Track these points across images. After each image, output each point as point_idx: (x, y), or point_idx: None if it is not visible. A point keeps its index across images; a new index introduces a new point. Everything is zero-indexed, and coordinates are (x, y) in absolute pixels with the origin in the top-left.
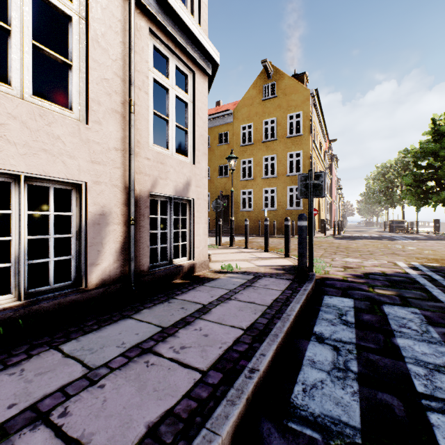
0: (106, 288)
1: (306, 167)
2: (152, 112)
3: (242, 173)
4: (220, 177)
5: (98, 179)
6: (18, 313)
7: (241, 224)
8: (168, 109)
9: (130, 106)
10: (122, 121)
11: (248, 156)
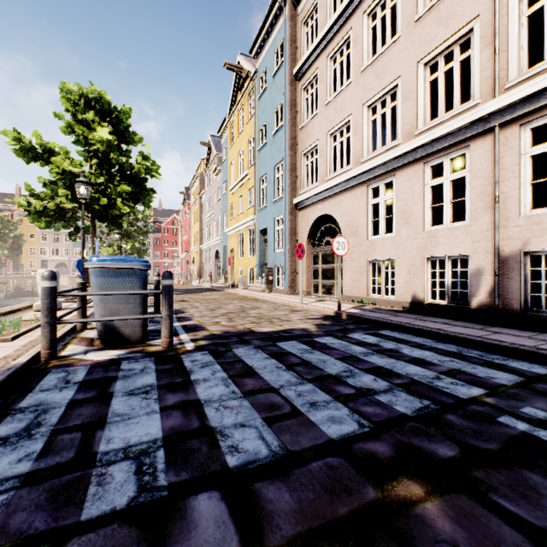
0: (478, 310)
1: None
2: (529, 185)
3: None
4: None
5: (475, 250)
6: (441, 307)
7: None
8: None
9: (494, 199)
10: (492, 211)
11: None
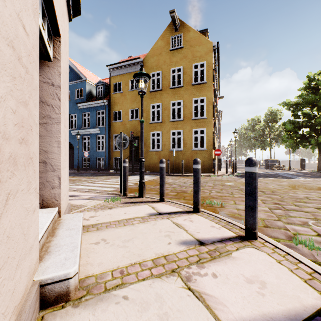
0: None
1: (209, 111)
2: None
3: (151, 116)
4: (131, 120)
5: None
6: None
7: (151, 163)
8: None
9: None
10: None
11: (157, 101)
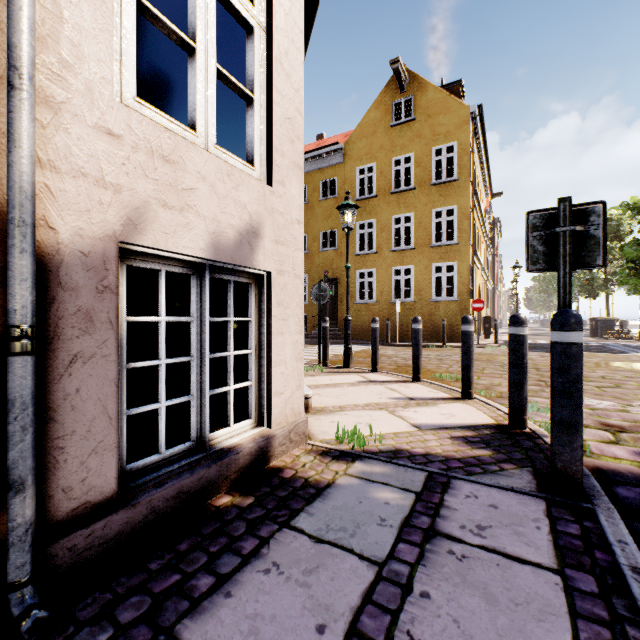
0: None
1: (463, 232)
2: None
3: (358, 243)
4: (323, 250)
5: None
6: None
7: (357, 325)
8: (194, 18)
9: None
10: None
11: (368, 216)
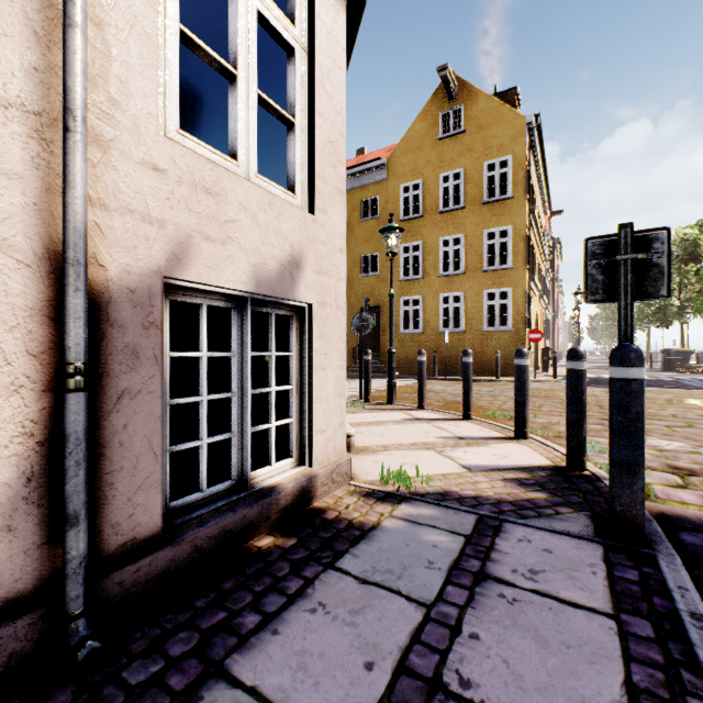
0: None
1: (518, 255)
2: (178, 30)
3: (402, 268)
4: (363, 276)
5: None
6: None
7: (401, 357)
8: (235, 44)
9: None
10: (34, 3)
11: (413, 238)
